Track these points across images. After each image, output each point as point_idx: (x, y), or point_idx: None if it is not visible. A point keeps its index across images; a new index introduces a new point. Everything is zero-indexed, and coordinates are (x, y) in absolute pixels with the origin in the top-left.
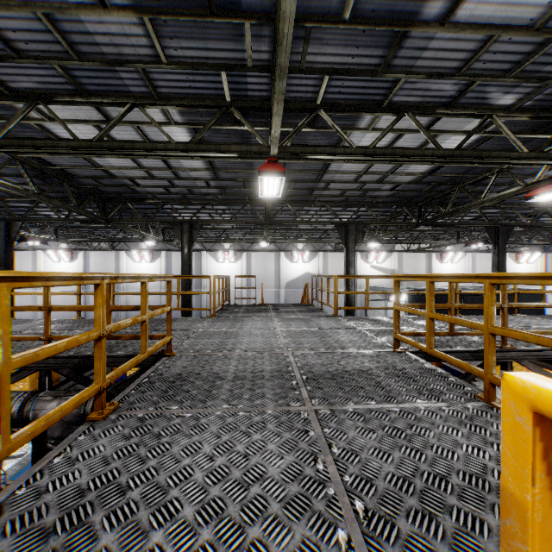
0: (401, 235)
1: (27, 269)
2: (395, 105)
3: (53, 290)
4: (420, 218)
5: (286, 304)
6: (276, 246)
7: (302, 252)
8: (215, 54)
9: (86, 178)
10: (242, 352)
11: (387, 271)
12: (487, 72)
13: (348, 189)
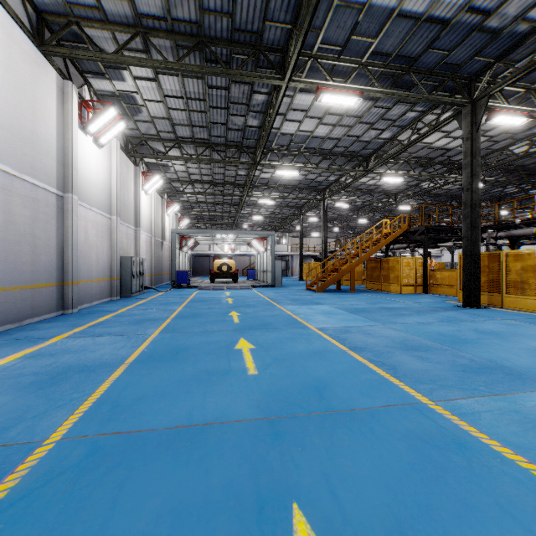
0: None
1: None
2: (499, 148)
3: None
4: None
5: None
6: None
7: None
8: (438, 168)
9: (444, 193)
10: None
11: None
12: (506, 137)
13: None
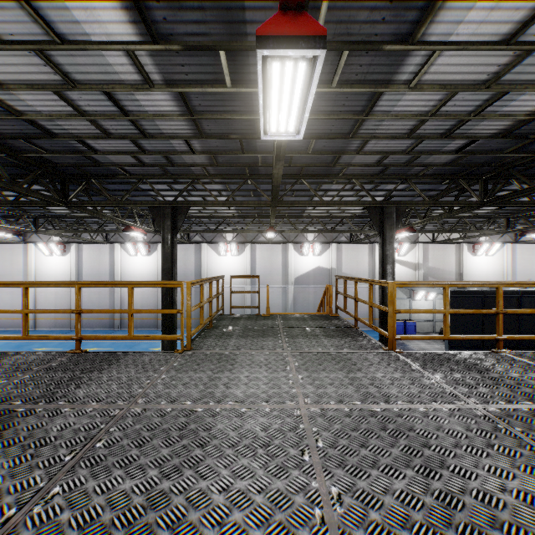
0: (431, 223)
1: (18, 263)
2: None
3: None
4: (486, 196)
5: (301, 316)
6: (283, 237)
7: (312, 244)
8: None
9: (15, 137)
10: None
11: (410, 265)
12: None
13: (392, 151)
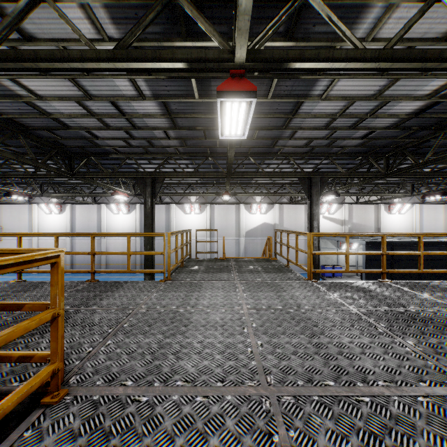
0: (354, 188)
1: (24, 220)
2: None
3: (46, 238)
4: (388, 169)
5: (249, 259)
6: (236, 199)
7: (260, 204)
8: None
9: (41, 129)
10: (186, 388)
11: (338, 221)
12: None
13: (316, 138)
